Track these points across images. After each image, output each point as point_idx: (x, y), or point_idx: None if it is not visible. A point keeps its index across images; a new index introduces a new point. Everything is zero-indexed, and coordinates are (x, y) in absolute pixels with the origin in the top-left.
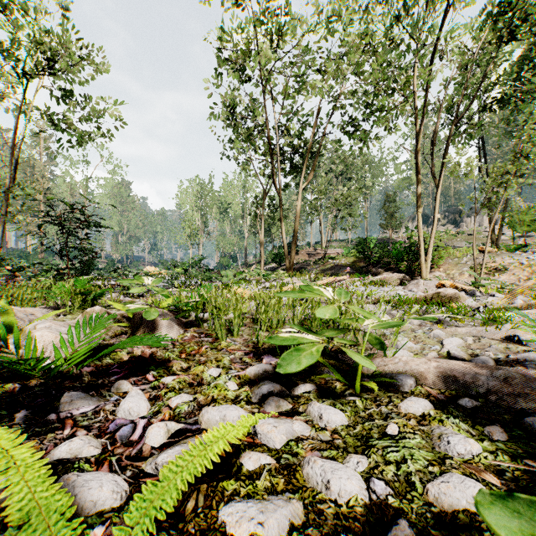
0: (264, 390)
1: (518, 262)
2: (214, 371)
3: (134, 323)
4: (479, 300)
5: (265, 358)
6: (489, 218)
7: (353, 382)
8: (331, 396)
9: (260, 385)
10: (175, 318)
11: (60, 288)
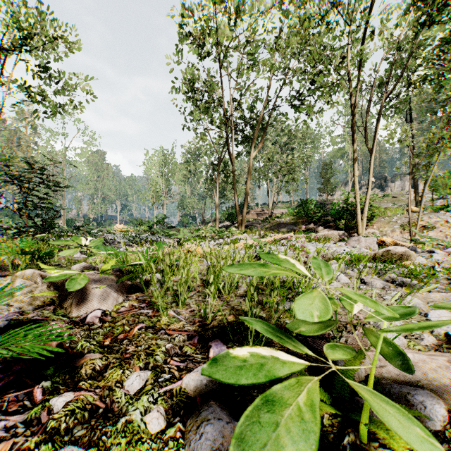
0: (204, 445)
1: (444, 220)
2: (137, 380)
3: (63, 291)
4: (423, 256)
5: (214, 346)
6: (413, 182)
7: (353, 417)
8: (320, 450)
9: (200, 420)
10: (116, 283)
11: (4, 247)
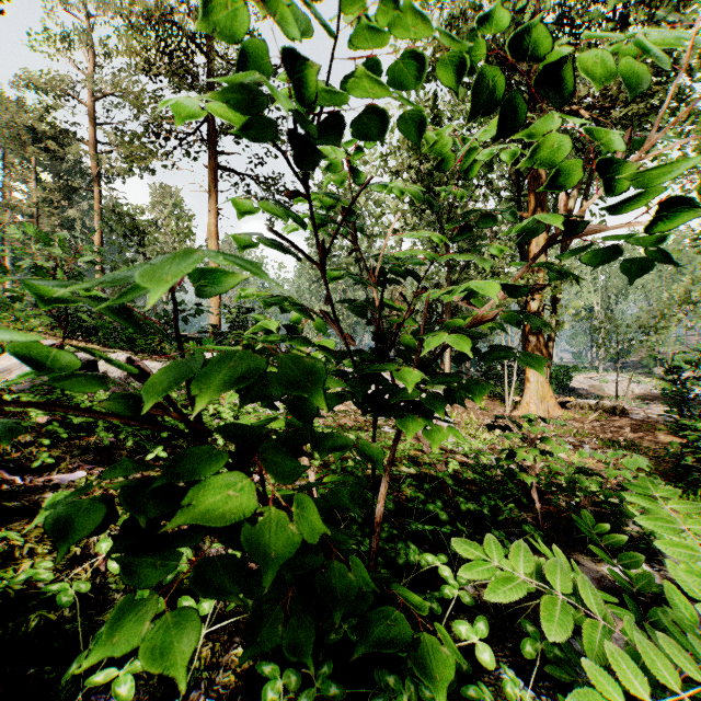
0: None
1: None
2: None
3: None
4: None
5: None
6: None
7: None
8: None
9: None
10: None
11: None
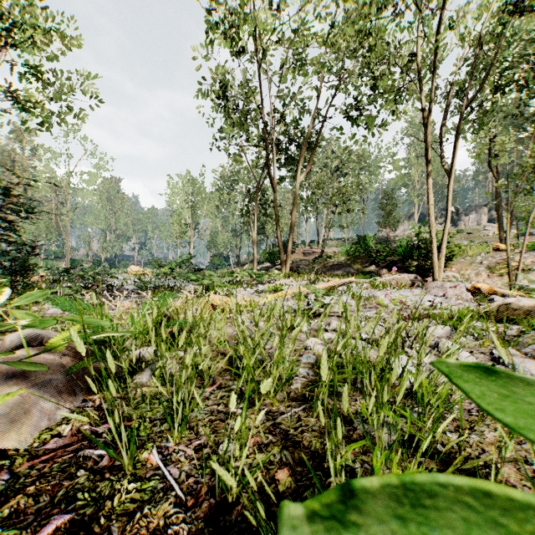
0: None
1: None
2: None
3: None
4: None
5: None
6: (497, 214)
7: None
8: None
9: None
10: (66, 373)
11: None
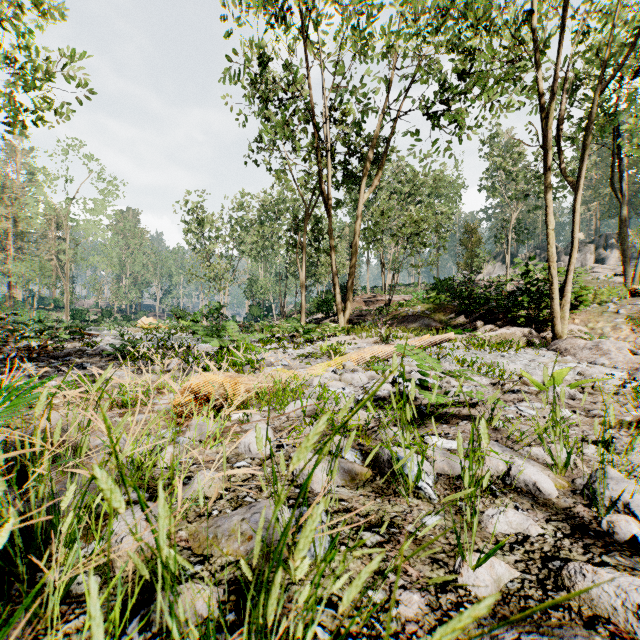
0: None
1: None
2: None
3: None
4: None
5: None
6: (621, 249)
7: None
8: None
9: None
10: None
11: None
